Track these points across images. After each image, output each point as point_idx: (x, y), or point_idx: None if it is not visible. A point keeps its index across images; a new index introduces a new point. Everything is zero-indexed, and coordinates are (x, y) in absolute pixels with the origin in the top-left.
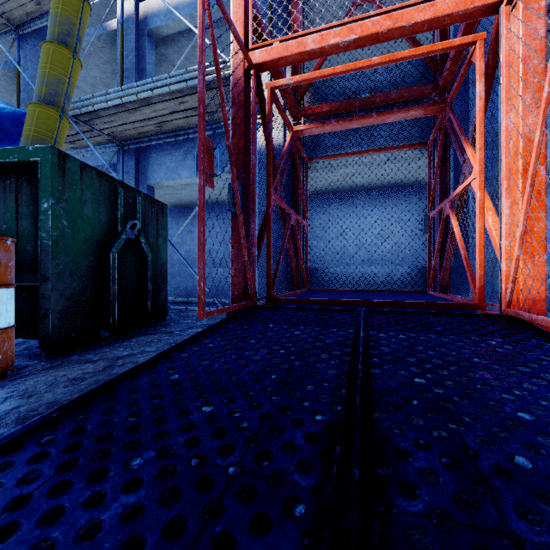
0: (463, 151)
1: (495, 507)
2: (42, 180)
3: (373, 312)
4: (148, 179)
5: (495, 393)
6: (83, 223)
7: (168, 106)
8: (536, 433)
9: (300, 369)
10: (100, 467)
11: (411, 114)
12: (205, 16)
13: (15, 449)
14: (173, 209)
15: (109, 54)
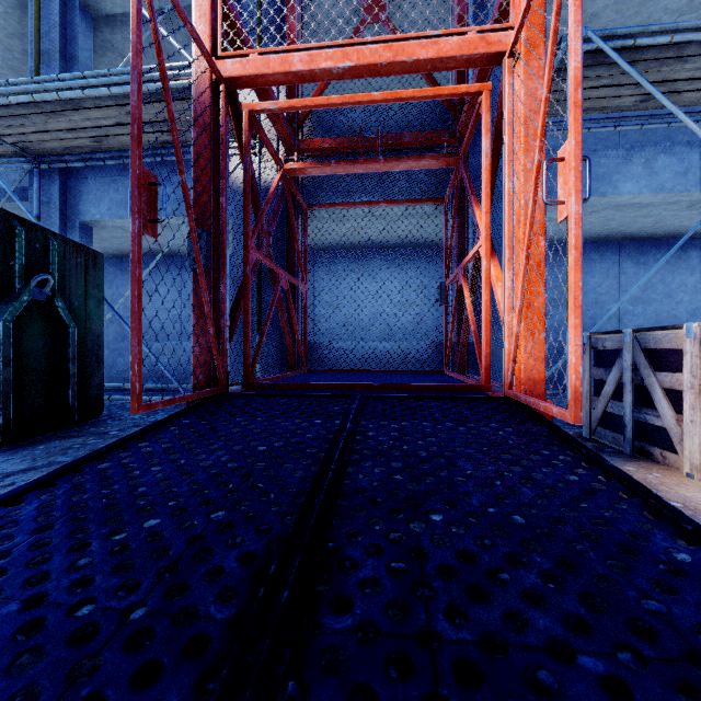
0: None
1: (426, 610)
2: None
3: (371, 398)
4: (81, 214)
5: (469, 485)
6: None
7: (111, 115)
8: (493, 525)
9: (260, 473)
10: None
11: (422, 164)
12: None
13: None
14: (125, 258)
15: (18, 25)
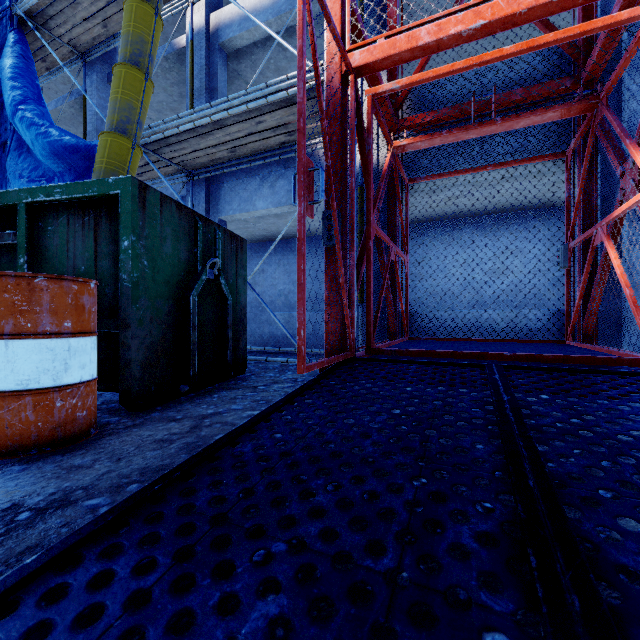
0: (621, 160)
1: None
2: (122, 215)
3: (508, 368)
4: (219, 212)
5: None
6: (163, 262)
7: (244, 128)
8: None
9: (437, 441)
10: (223, 559)
11: (548, 117)
12: (284, 22)
13: (119, 526)
14: None
15: (177, 75)
